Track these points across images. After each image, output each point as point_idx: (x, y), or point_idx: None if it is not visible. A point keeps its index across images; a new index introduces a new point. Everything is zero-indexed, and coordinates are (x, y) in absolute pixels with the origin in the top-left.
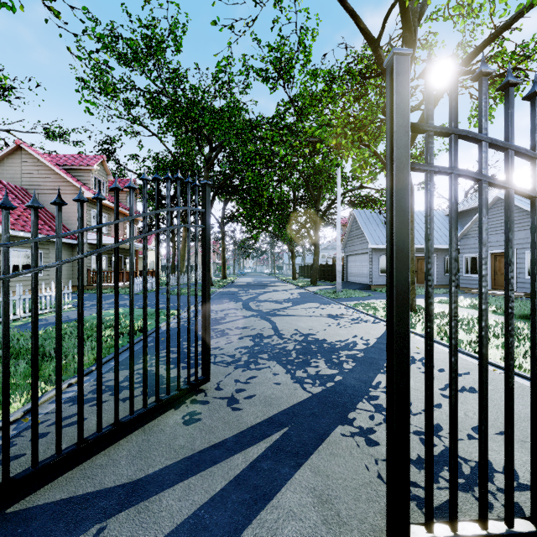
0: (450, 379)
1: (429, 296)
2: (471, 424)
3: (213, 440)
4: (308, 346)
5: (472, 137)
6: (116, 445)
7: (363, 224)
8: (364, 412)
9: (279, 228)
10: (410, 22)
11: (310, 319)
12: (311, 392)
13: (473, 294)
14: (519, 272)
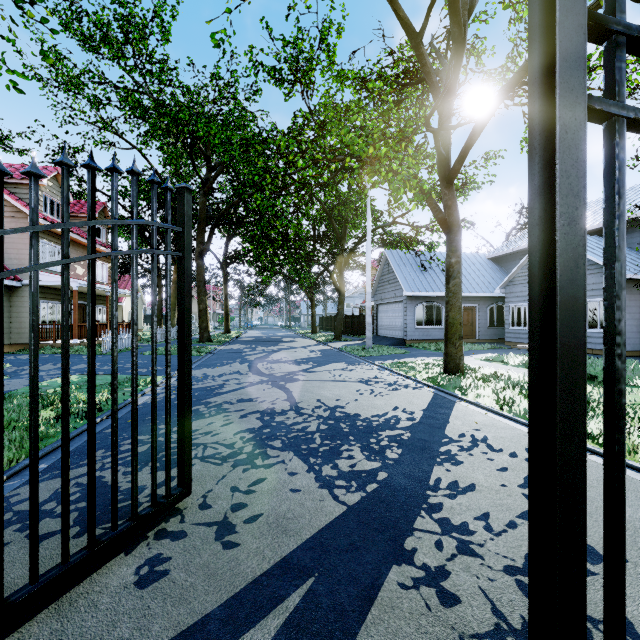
0: None
1: (617, 378)
2: None
3: (185, 618)
4: (336, 426)
5: None
6: None
7: (397, 267)
8: (427, 535)
9: (296, 270)
10: (460, 14)
11: (337, 385)
12: (346, 503)
13: (521, 349)
14: None
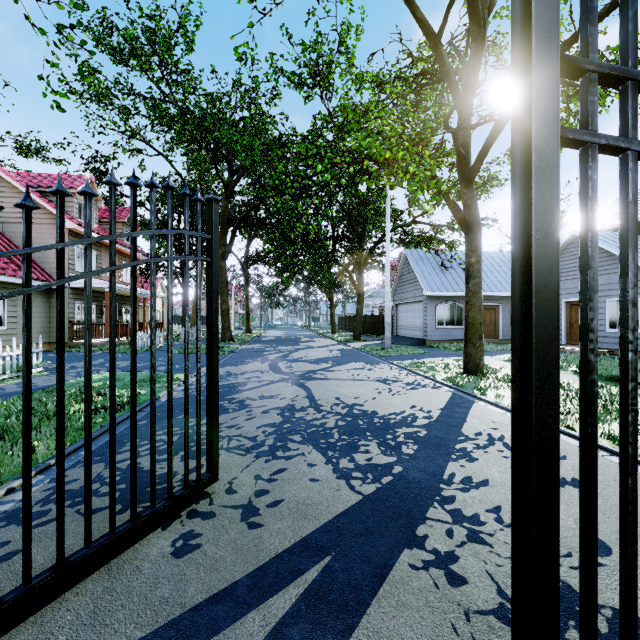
0: (622, 515)
1: (590, 369)
2: None
3: (216, 584)
4: (354, 422)
5: None
6: (57, 603)
7: (417, 266)
8: (438, 524)
9: (316, 271)
10: (479, 13)
11: (355, 384)
12: (362, 492)
13: None
14: (599, 324)
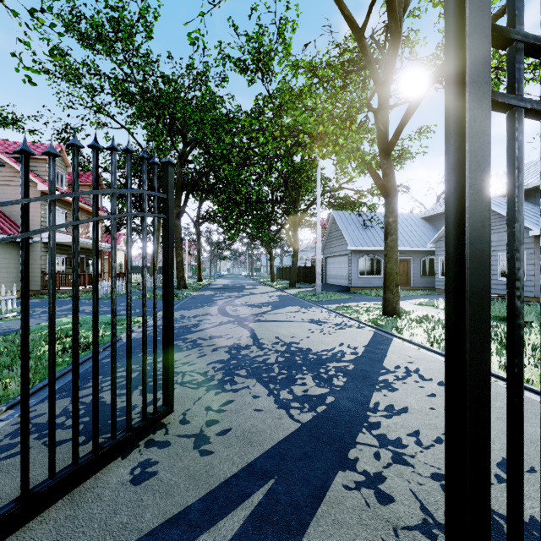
0: None
1: (516, 314)
2: (494, 459)
3: (171, 509)
4: (292, 358)
5: None
6: (21, 532)
7: (343, 225)
8: (367, 448)
9: (258, 228)
10: (396, 11)
11: (292, 325)
12: (300, 421)
13: None
14: (493, 274)
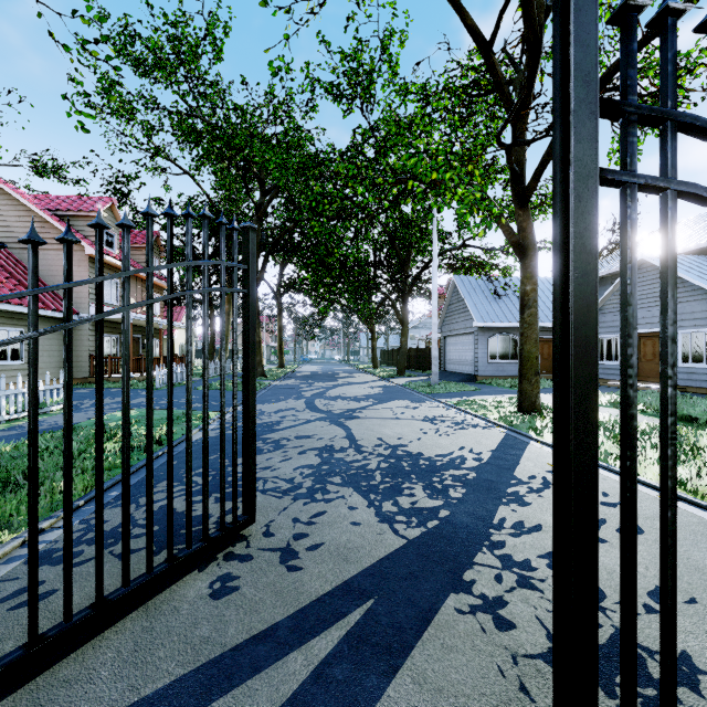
0: (662, 548)
1: (629, 404)
2: (645, 587)
3: (256, 625)
4: (398, 464)
5: (702, 126)
6: (97, 641)
7: (467, 295)
8: (487, 569)
9: (355, 299)
10: (535, 18)
11: (399, 423)
12: (406, 537)
13: (611, 387)
14: None
